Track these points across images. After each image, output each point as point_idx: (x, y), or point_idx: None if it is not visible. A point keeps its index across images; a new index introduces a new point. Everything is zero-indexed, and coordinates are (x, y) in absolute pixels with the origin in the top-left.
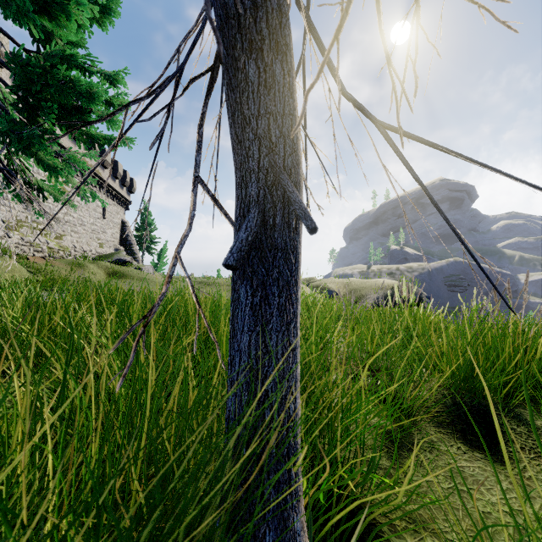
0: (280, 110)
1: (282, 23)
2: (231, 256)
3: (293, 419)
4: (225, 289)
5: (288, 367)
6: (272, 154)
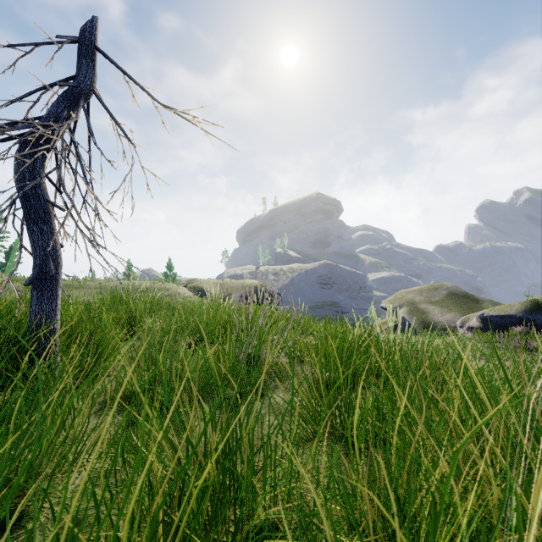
0: (47, 238)
1: (46, 215)
2: (27, 282)
3: (53, 331)
4: (96, 291)
5: (51, 315)
6: (45, 251)
